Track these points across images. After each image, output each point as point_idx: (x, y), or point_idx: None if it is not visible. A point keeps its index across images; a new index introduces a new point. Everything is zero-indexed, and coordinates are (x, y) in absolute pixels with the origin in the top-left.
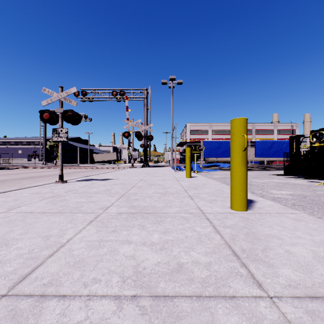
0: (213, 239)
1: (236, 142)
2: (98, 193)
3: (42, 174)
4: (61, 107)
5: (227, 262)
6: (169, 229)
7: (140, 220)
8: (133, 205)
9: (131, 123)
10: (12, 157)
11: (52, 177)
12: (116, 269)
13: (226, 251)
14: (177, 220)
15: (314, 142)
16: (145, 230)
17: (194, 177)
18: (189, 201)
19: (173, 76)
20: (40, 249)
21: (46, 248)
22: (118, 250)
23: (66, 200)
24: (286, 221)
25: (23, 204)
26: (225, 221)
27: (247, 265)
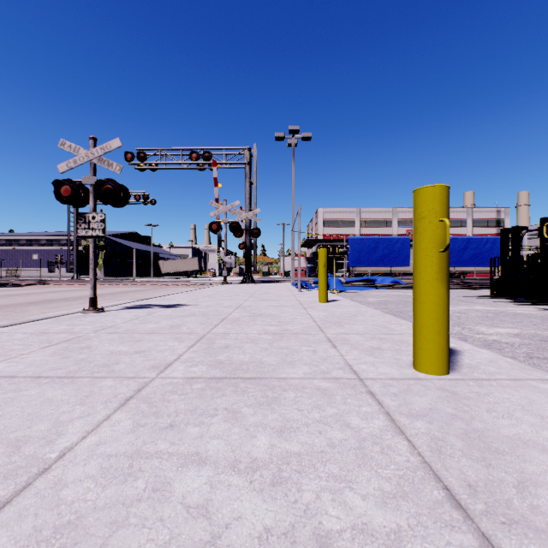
0: (393, 452)
1: (427, 234)
2: (156, 333)
3: (67, 296)
4: (92, 174)
5: (442, 533)
6: (291, 422)
7: (231, 397)
8: (219, 359)
9: (222, 208)
10: (23, 265)
11: (84, 301)
12: None
13: (430, 490)
14: (308, 397)
15: None
16: (238, 423)
17: (334, 302)
18: (329, 350)
19: (296, 126)
20: None
21: (3, 478)
22: (171, 485)
23: (90, 348)
24: (539, 400)
25: (4, 356)
26: (408, 400)
27: (497, 543)
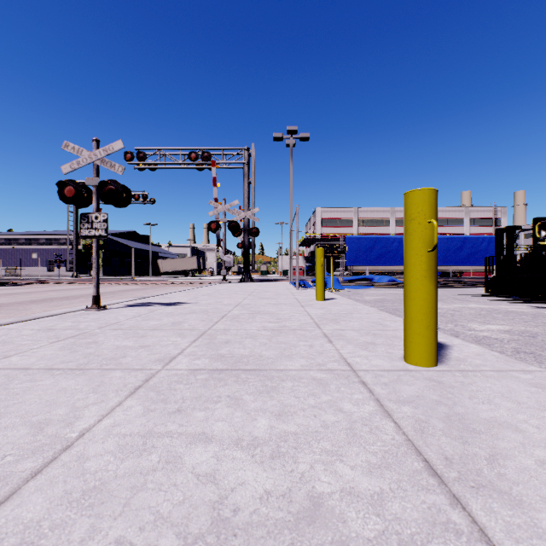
0: (380, 432)
1: (416, 235)
2: (159, 330)
3: (68, 295)
4: (95, 175)
5: (419, 494)
6: (289, 407)
7: (233, 386)
8: (220, 353)
9: (221, 207)
10: (22, 264)
11: (85, 300)
12: (172, 512)
13: (411, 462)
14: (304, 386)
15: (542, 237)
16: (240, 408)
17: (331, 300)
18: (325, 345)
19: (294, 127)
20: (18, 457)
21: (31, 453)
22: (181, 458)
23: (97, 343)
24: (518, 389)
25: (15, 351)
26: (397, 388)
27: (465, 501)
